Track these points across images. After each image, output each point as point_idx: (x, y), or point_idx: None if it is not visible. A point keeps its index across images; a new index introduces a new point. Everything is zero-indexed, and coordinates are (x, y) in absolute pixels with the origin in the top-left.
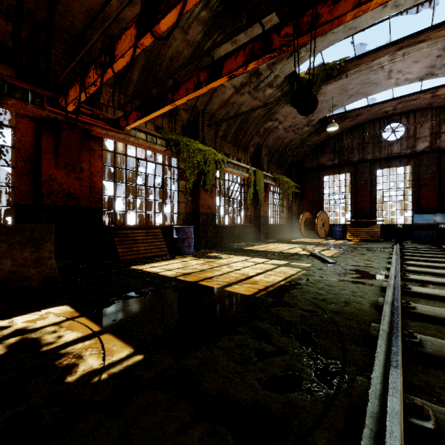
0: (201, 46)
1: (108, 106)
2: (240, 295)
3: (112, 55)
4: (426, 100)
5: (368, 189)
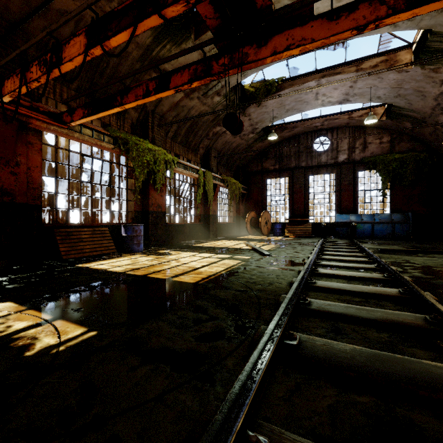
0: (151, 49)
1: (49, 97)
2: (185, 283)
3: (60, 57)
4: (345, 120)
5: (303, 192)
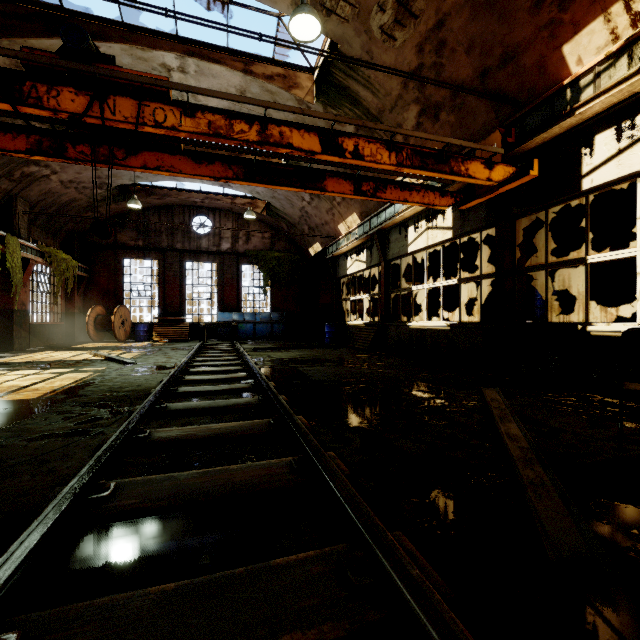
0: None
1: None
2: (22, 400)
3: None
4: (228, 204)
5: (178, 282)
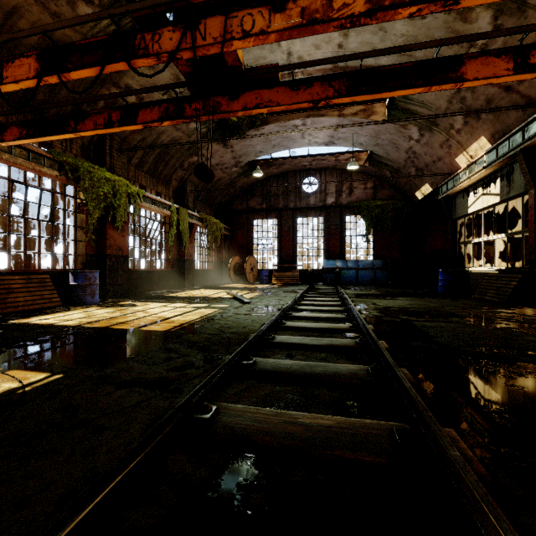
0: None
1: None
2: (155, 332)
3: None
4: (332, 162)
5: (291, 235)
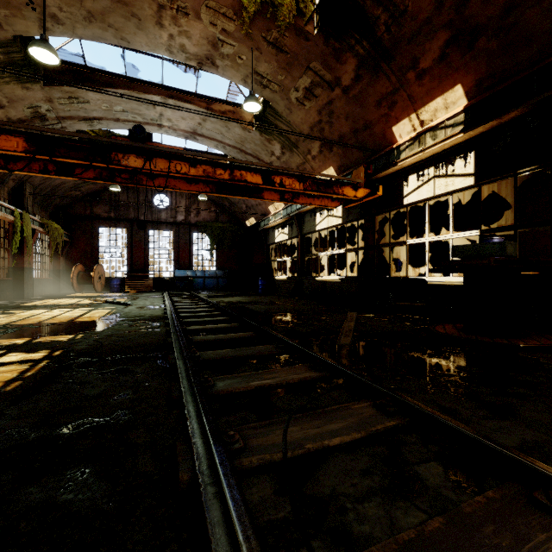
0: None
1: None
2: (91, 321)
3: None
4: None
5: (143, 246)
